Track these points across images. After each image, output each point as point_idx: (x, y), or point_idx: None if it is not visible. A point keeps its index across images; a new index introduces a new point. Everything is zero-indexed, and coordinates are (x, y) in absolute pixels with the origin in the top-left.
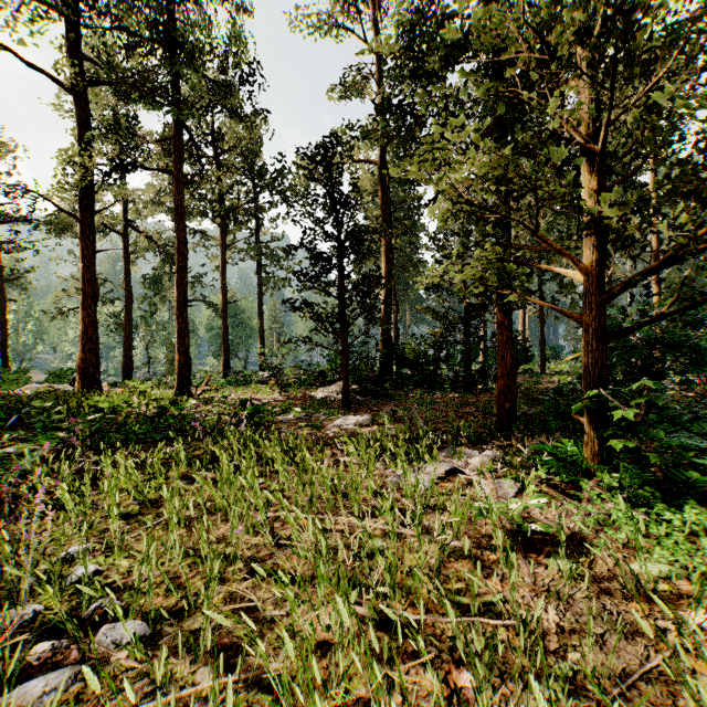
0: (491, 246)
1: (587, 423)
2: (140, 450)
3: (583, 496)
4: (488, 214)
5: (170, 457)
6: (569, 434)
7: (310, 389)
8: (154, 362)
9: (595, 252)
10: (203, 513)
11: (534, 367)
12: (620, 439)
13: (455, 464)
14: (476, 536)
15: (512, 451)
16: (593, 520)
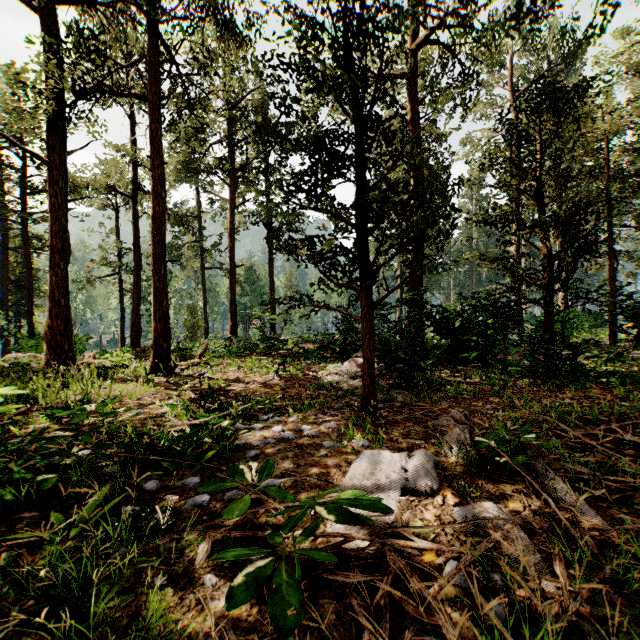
0: None
1: None
2: None
3: None
4: None
5: None
6: None
7: (318, 365)
8: (173, 328)
9: None
10: None
11: (588, 336)
12: None
13: None
14: None
15: None
16: None
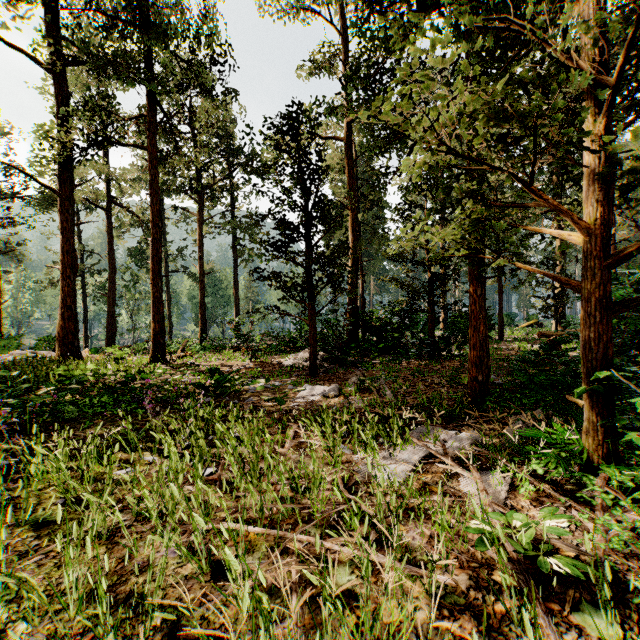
0: (472, 205)
1: (587, 407)
2: (94, 425)
3: (595, 502)
4: (472, 166)
5: (123, 435)
6: (552, 412)
7: (280, 355)
8: (138, 329)
9: (599, 208)
10: (135, 519)
11: (491, 333)
12: (636, 430)
13: (431, 449)
14: (471, 565)
15: (493, 433)
16: (618, 541)
